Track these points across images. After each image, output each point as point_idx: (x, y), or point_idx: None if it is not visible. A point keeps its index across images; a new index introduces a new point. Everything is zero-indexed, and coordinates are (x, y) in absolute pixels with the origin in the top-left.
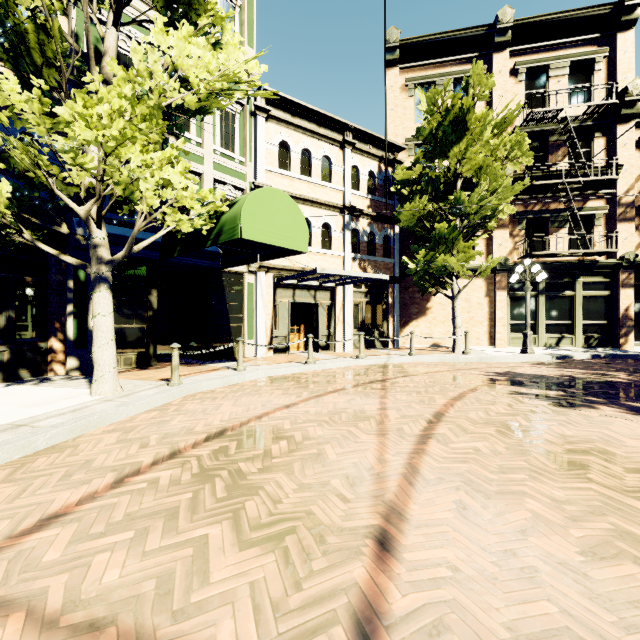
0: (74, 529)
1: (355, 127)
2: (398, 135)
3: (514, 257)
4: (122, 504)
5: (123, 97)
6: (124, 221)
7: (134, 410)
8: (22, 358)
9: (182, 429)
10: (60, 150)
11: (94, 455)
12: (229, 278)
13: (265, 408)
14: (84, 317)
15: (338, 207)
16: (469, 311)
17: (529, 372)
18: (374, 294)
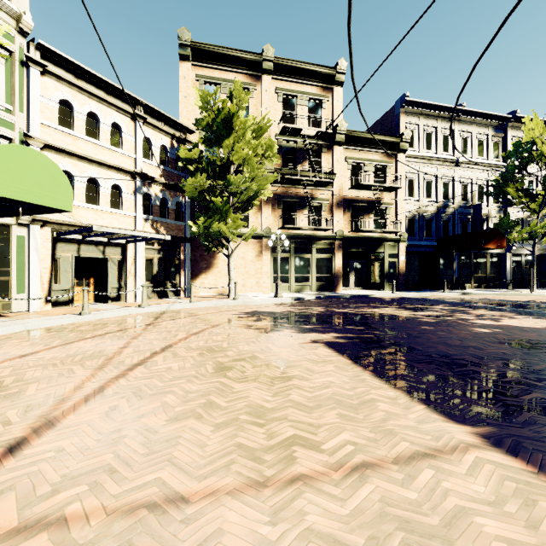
0: None
1: (146, 104)
2: (190, 119)
3: (276, 228)
4: None
5: None
6: None
7: None
8: None
9: None
10: None
11: None
12: None
13: None
14: None
15: (129, 172)
16: (245, 266)
17: (268, 310)
18: (167, 251)
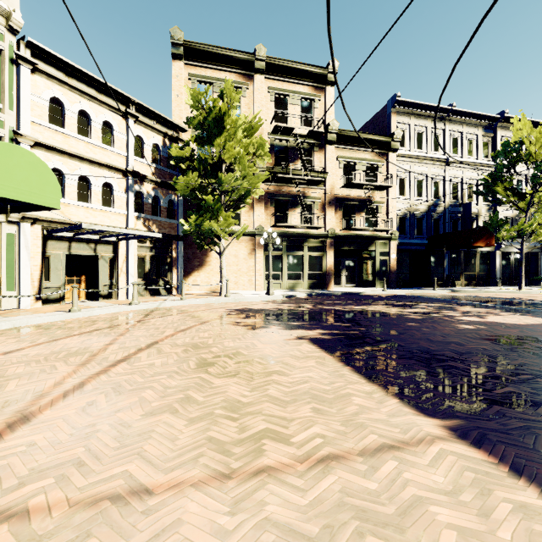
0: None
1: (138, 102)
2: (183, 118)
3: (268, 226)
4: None
5: None
6: None
7: None
8: None
9: None
10: None
11: None
12: None
13: None
14: None
15: (121, 170)
16: (238, 264)
17: (258, 307)
18: (159, 249)
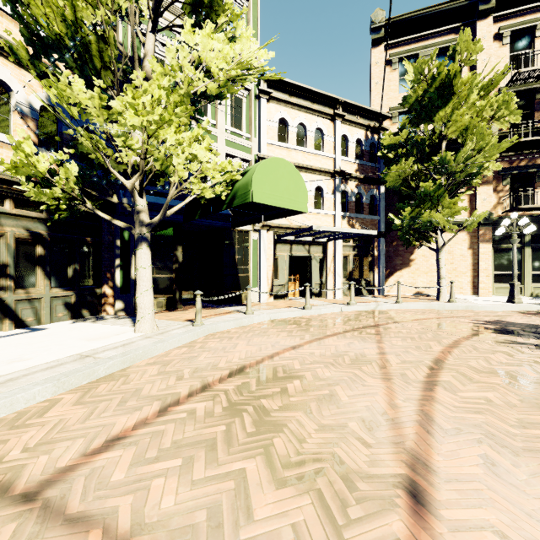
0: (133, 452)
1: (344, 101)
2: (383, 105)
3: (498, 211)
4: (168, 431)
5: (162, 88)
6: (157, 191)
7: (168, 346)
8: (84, 301)
9: (208, 365)
10: (115, 135)
11: (142, 384)
12: (238, 236)
13: (275, 348)
14: (128, 269)
15: (329, 172)
16: (452, 262)
17: (520, 321)
18: (361, 248)
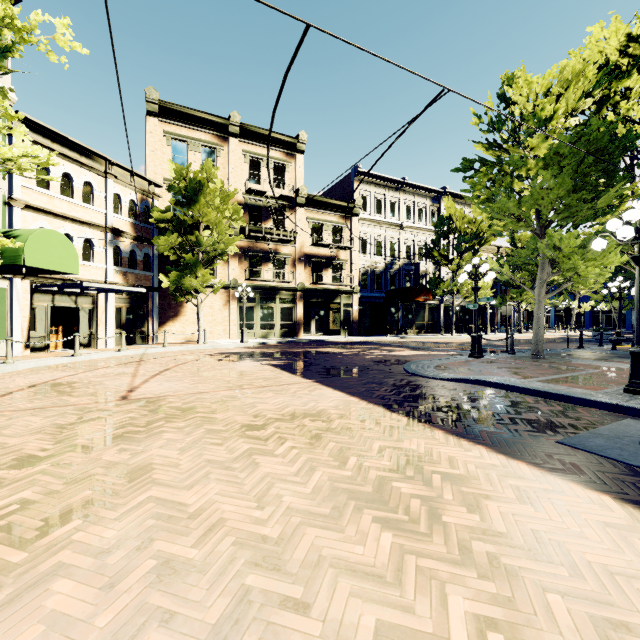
0: None
1: (117, 163)
2: (158, 173)
3: (242, 279)
4: (7, 401)
5: None
6: None
7: None
8: None
9: None
10: None
11: None
12: None
13: (54, 377)
14: None
15: (100, 227)
16: (213, 315)
17: (235, 351)
18: (135, 300)
